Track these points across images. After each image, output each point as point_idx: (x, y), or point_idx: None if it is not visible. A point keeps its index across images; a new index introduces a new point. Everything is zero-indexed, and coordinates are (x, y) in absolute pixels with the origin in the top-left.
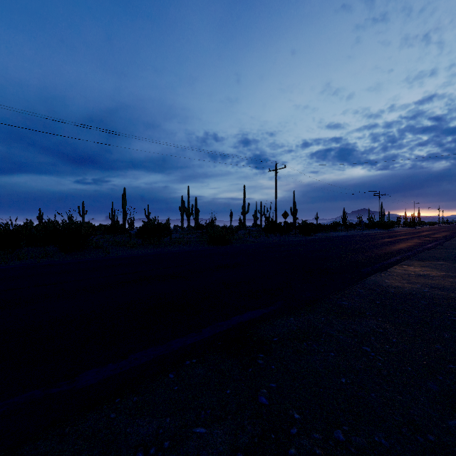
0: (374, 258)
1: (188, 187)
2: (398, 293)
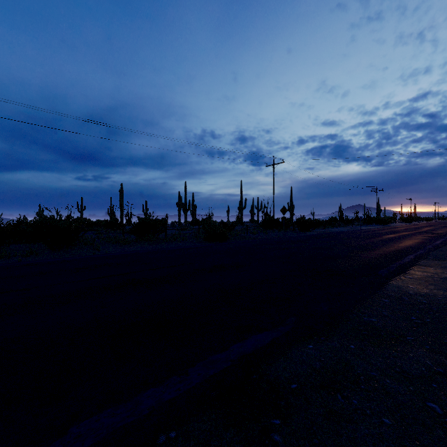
0: (386, 258)
1: (185, 182)
2: (433, 303)
